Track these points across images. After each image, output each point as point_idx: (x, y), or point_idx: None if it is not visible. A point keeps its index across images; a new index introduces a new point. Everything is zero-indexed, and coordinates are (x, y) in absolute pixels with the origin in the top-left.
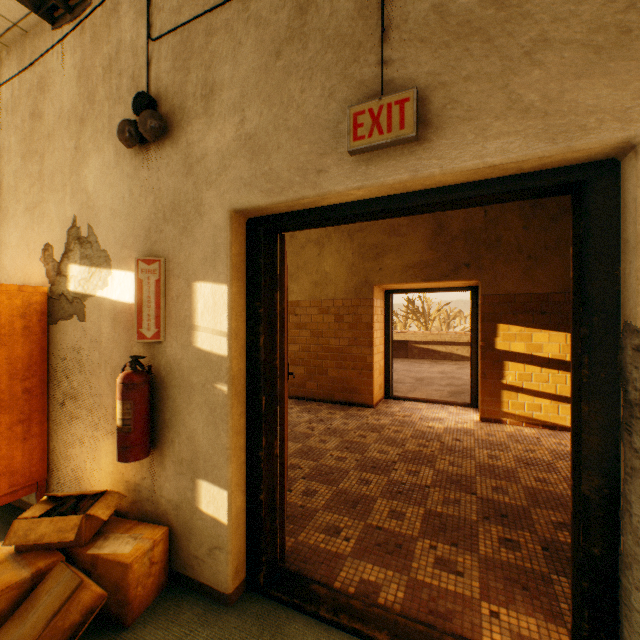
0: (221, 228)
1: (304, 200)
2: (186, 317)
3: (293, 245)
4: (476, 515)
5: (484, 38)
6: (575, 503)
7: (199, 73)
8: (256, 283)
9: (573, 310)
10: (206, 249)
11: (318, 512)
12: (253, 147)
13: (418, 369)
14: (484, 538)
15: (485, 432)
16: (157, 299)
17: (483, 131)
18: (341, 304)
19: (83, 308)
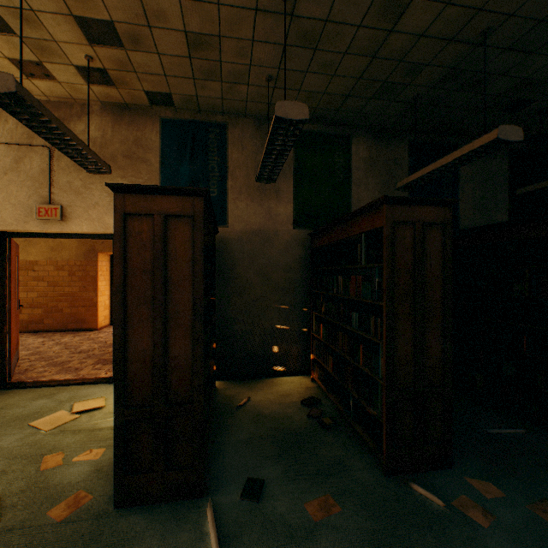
0: None
1: (19, 230)
2: None
3: None
4: None
5: (83, 197)
6: None
7: None
8: None
9: None
10: None
11: (37, 369)
12: None
13: None
14: None
15: None
16: None
17: (83, 222)
18: (74, 264)
19: None
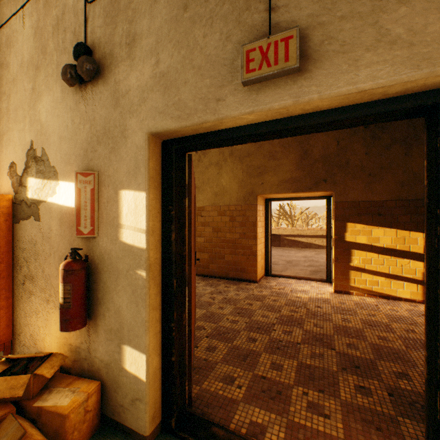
0: (141, 147)
1: (206, 124)
2: (114, 218)
3: (200, 166)
4: (336, 366)
5: None
6: (431, 372)
7: (124, 26)
8: (169, 191)
9: (428, 212)
10: (129, 164)
11: (217, 364)
12: (166, 83)
13: (288, 254)
14: (343, 386)
15: (338, 301)
16: (92, 204)
17: (356, 61)
18: (234, 208)
19: (38, 211)
